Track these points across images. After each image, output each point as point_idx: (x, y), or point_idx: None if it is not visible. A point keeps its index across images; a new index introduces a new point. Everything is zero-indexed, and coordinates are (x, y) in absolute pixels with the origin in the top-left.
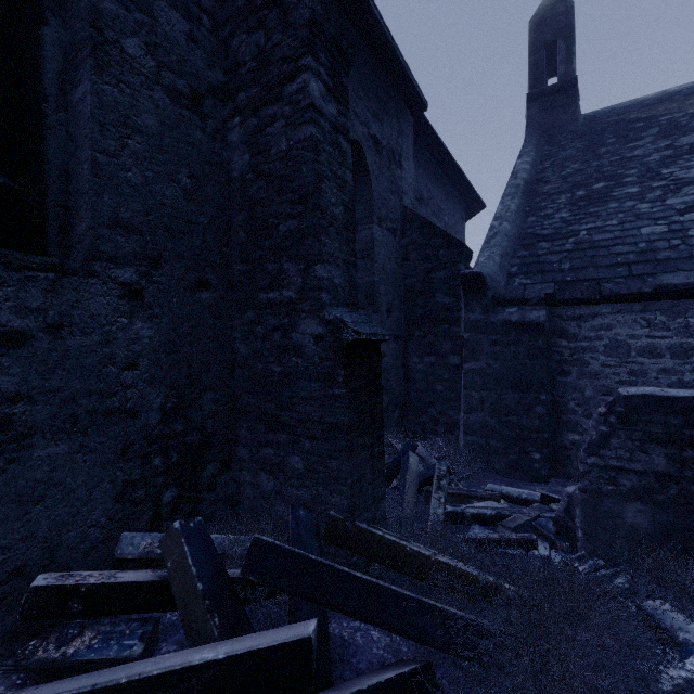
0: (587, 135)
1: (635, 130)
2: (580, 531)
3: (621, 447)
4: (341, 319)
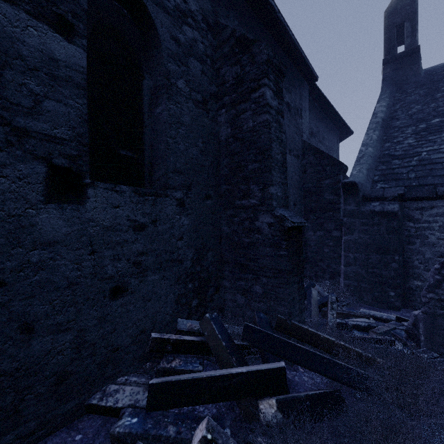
0: (426, 84)
1: None
2: (422, 337)
3: None
4: (284, 215)
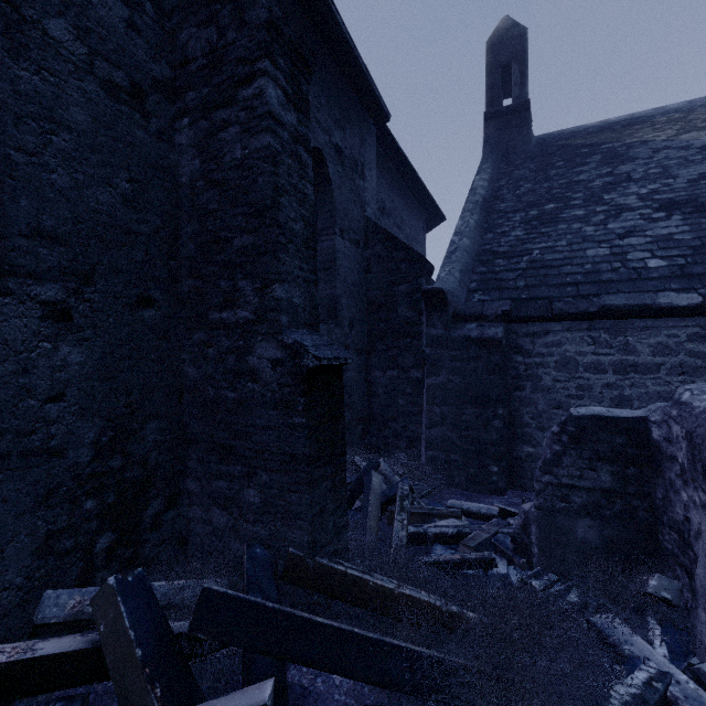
0: (538, 156)
1: (581, 156)
2: (536, 548)
3: (573, 465)
4: (300, 343)
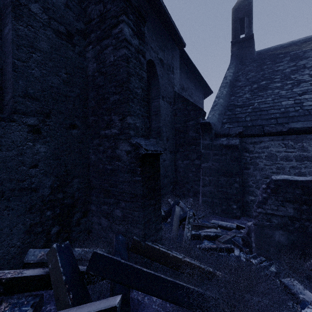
0: (258, 60)
1: (279, 58)
2: (254, 244)
3: (273, 204)
4: (139, 143)
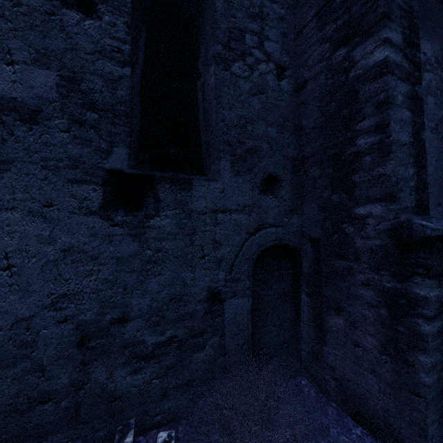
0: None
1: None
2: None
3: None
4: None
